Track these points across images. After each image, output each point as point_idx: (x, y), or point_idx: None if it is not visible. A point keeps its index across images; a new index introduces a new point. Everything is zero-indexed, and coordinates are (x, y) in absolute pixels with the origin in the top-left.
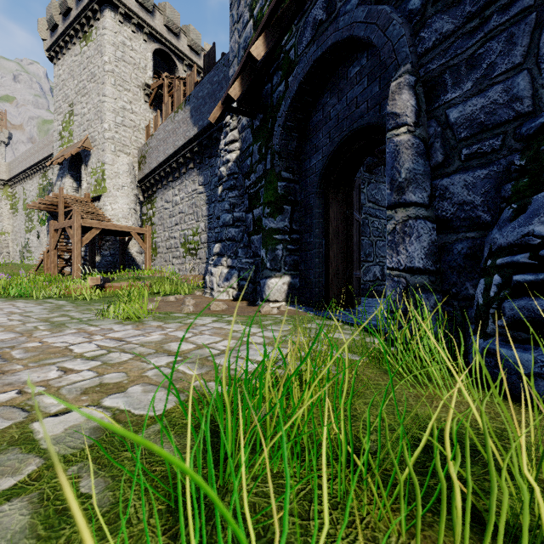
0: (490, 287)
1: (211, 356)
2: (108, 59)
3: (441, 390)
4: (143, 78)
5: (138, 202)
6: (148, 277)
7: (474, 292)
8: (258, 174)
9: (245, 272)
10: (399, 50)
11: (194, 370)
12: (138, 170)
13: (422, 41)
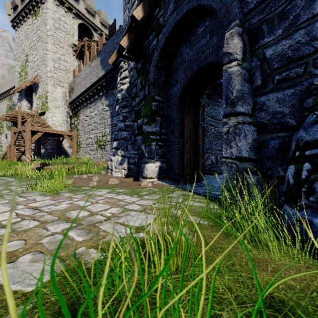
0: (301, 172)
1: (98, 222)
2: (49, 27)
3: (271, 252)
4: (72, 40)
5: (68, 116)
6: (72, 162)
7: (284, 174)
8: (140, 98)
9: (132, 159)
10: (231, 11)
11: (81, 236)
12: (69, 96)
13: (247, 4)
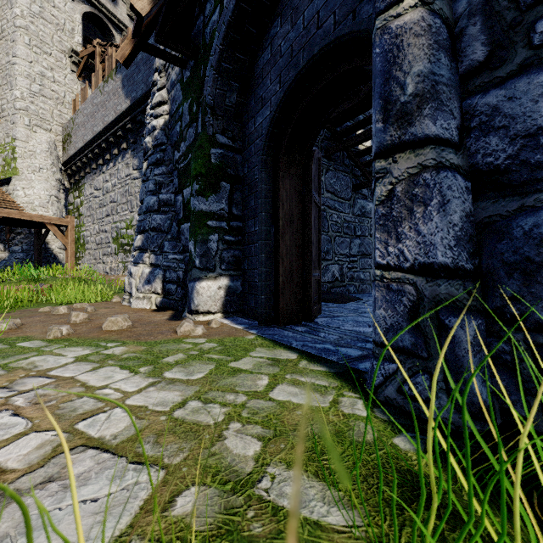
0: None
1: None
2: (20, 11)
3: None
4: (69, 43)
5: (61, 189)
6: (52, 278)
7: None
8: (189, 142)
9: (172, 272)
10: None
11: None
12: (63, 151)
13: None
